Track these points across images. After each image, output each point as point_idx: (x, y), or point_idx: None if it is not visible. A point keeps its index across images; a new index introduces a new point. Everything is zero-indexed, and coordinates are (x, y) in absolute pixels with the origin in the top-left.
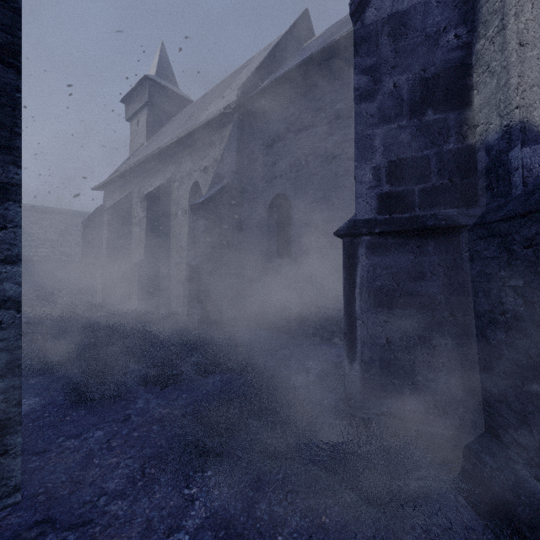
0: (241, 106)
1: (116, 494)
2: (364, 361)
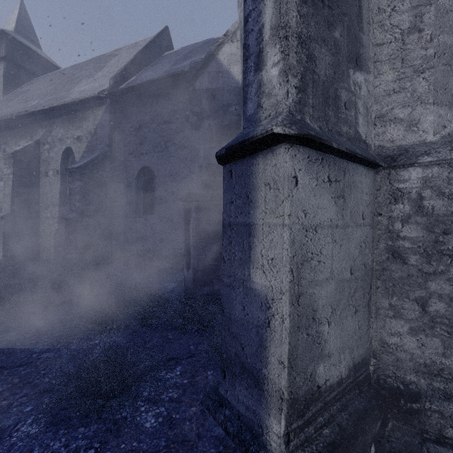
0: (113, 94)
1: (43, 351)
2: (194, 268)
